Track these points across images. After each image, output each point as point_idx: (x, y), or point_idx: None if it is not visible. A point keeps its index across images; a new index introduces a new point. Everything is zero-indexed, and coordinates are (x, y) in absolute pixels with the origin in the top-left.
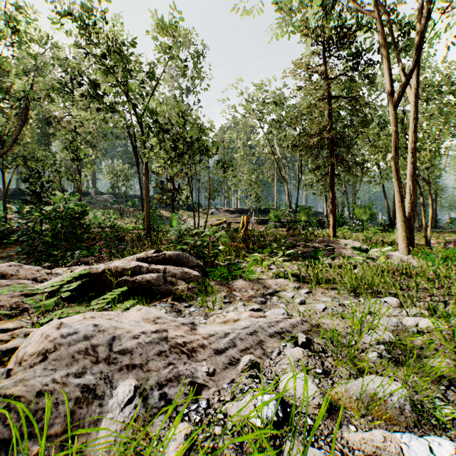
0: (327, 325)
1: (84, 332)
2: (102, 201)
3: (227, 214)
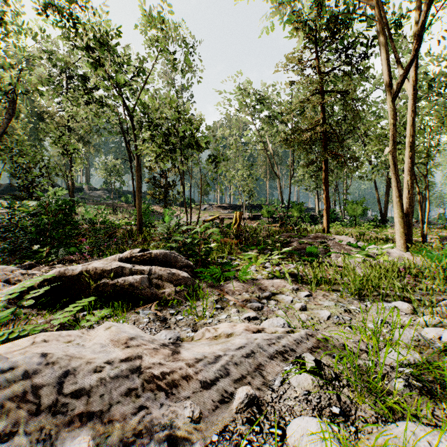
0: (335, 339)
1: (25, 366)
2: (96, 197)
3: (220, 209)
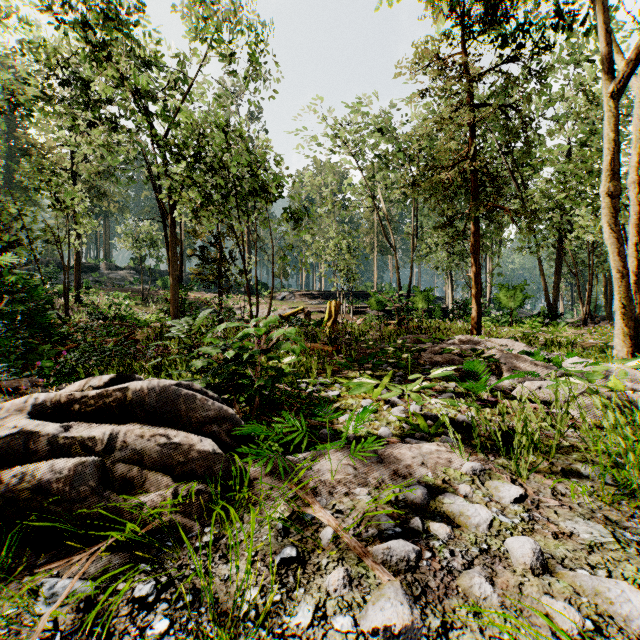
0: None
1: None
2: (118, 280)
3: (306, 299)
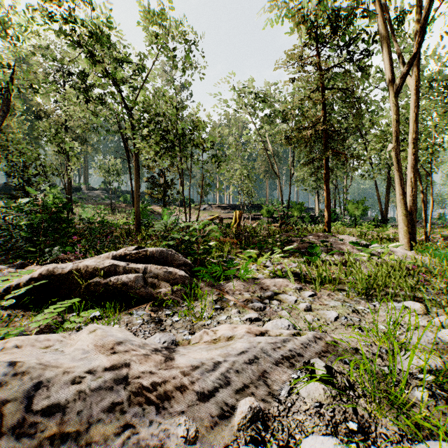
0: (345, 342)
1: None
2: (94, 197)
3: (219, 209)
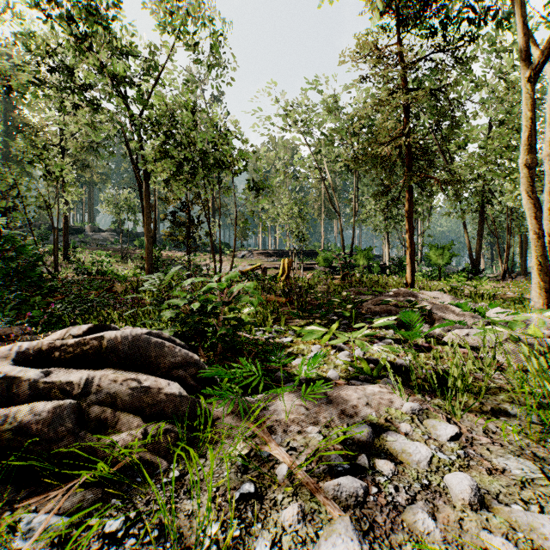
0: None
1: None
2: (101, 241)
3: (263, 257)
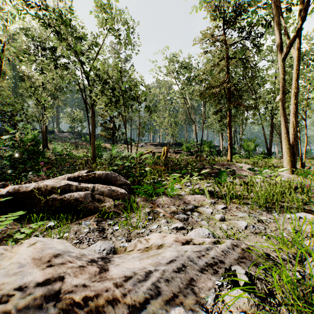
0: (257, 248)
1: None
2: (63, 137)
3: (152, 146)
